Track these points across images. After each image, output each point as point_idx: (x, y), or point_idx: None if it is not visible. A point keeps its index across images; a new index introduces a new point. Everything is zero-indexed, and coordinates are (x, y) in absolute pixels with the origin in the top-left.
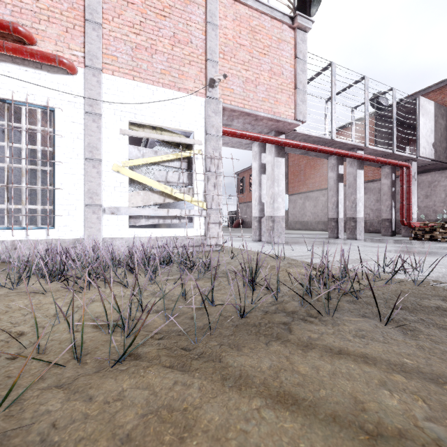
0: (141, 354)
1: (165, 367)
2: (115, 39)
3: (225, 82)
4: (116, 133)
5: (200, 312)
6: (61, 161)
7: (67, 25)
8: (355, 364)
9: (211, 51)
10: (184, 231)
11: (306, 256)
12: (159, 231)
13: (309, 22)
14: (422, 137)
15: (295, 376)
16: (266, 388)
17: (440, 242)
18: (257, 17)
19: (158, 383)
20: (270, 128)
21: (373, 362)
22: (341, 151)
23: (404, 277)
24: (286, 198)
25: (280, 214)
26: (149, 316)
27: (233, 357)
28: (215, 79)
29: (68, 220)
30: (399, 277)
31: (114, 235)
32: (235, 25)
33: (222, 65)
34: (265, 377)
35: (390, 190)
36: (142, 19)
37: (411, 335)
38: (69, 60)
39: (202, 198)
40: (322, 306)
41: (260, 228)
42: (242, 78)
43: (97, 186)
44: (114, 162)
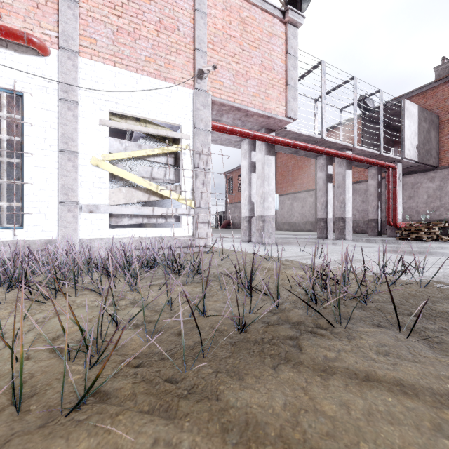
0: (110, 392)
1: (141, 413)
2: (94, 20)
3: (214, 74)
4: (95, 123)
5: (190, 326)
6: (30, 153)
7: (38, 0)
8: (392, 396)
9: (199, 40)
10: (171, 231)
11: (299, 257)
12: (143, 231)
13: (300, 17)
14: (406, 139)
15: (321, 420)
16: (286, 446)
17: (425, 242)
18: (247, 9)
19: (129, 443)
20: (261, 125)
21: (413, 393)
22: (331, 150)
23: (405, 278)
24: (276, 197)
25: (270, 213)
26: (126, 334)
27: (235, 392)
28: (204, 70)
29: (39, 219)
30: (401, 278)
31: (92, 236)
32: (225, 15)
33: (211, 56)
34: (280, 425)
35: (376, 191)
36: (124, 0)
37: (439, 349)
38: (40, 39)
39: (190, 196)
40: (330, 315)
41: (250, 228)
42: (232, 71)
43: (73, 181)
44: (93, 155)
